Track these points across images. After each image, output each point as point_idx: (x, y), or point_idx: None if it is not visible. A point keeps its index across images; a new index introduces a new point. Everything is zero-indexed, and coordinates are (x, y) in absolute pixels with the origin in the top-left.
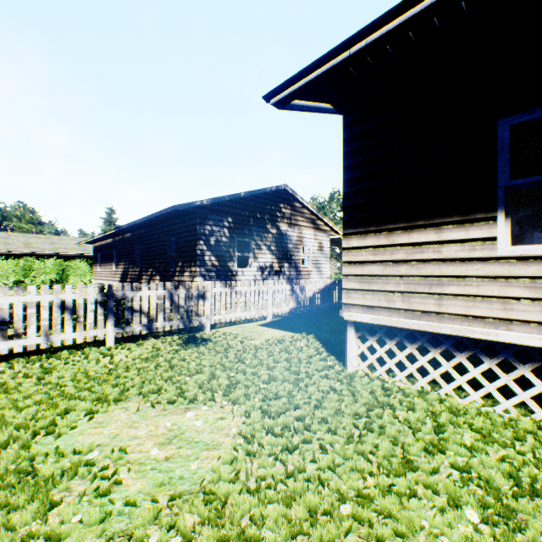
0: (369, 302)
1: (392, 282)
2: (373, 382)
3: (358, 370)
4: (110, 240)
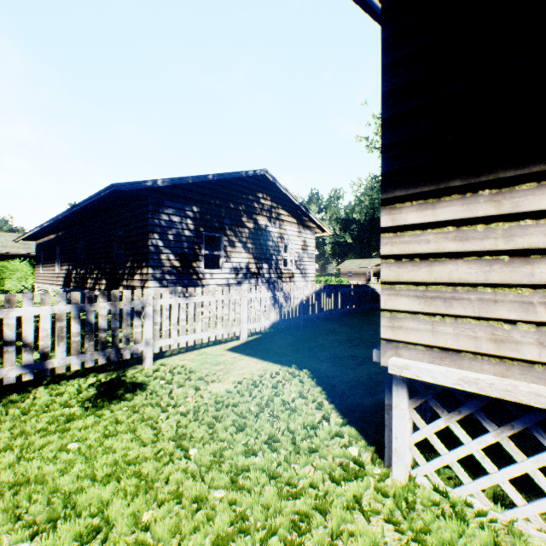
0: (447, 341)
1: (510, 299)
2: (469, 528)
3: (416, 475)
4: (53, 235)
